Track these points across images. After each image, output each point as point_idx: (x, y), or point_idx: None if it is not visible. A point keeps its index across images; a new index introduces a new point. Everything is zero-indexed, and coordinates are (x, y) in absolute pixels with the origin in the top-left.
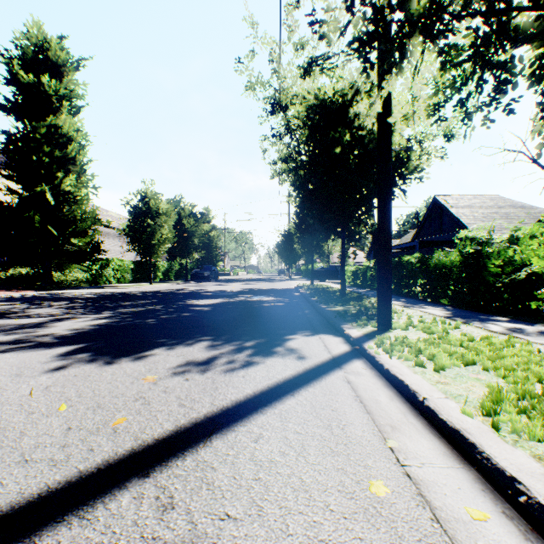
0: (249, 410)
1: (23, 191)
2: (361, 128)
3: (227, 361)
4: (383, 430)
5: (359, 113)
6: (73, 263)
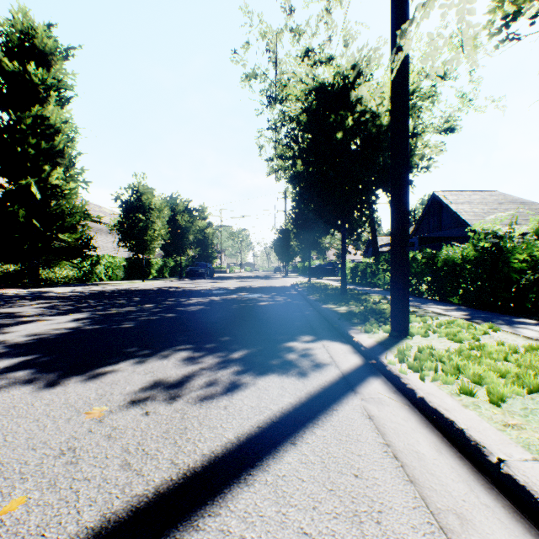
0: (227, 478)
1: (9, 185)
2: (364, 114)
3: (207, 381)
4: (447, 526)
5: (361, 97)
6: (62, 260)
